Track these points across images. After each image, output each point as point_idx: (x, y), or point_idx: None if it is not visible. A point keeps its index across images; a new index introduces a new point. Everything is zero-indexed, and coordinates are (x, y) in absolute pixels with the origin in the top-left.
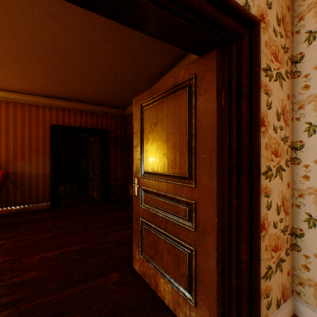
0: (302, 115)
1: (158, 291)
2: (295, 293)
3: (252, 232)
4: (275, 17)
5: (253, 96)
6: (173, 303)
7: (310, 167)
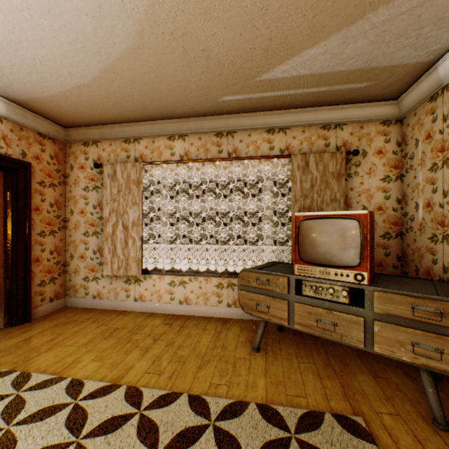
0: (70, 205)
1: None
2: (67, 295)
3: (28, 261)
4: (50, 155)
5: (28, 198)
6: None
7: (72, 230)
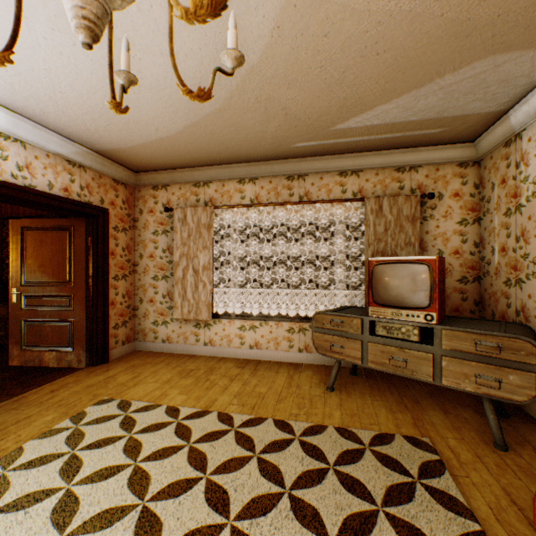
0: (139, 249)
1: (44, 363)
2: (136, 339)
3: (106, 304)
4: (122, 200)
5: (106, 243)
6: (58, 361)
7: (141, 274)
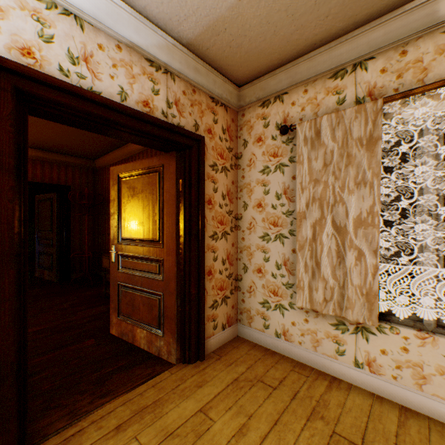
0: (242, 196)
1: (136, 341)
2: (238, 321)
3: (200, 275)
4: (221, 128)
5: (200, 186)
6: (148, 344)
7: (245, 232)
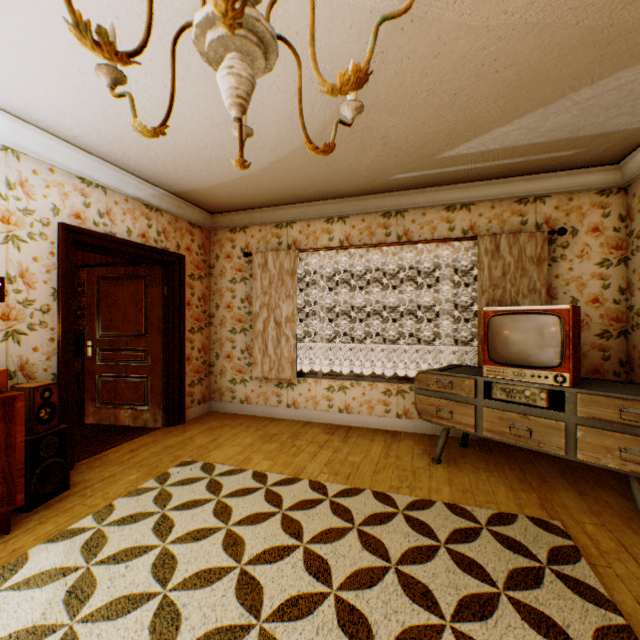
0: (215, 299)
1: (120, 422)
2: (212, 399)
3: (182, 359)
4: (198, 245)
5: (182, 292)
6: (134, 420)
7: (218, 327)
